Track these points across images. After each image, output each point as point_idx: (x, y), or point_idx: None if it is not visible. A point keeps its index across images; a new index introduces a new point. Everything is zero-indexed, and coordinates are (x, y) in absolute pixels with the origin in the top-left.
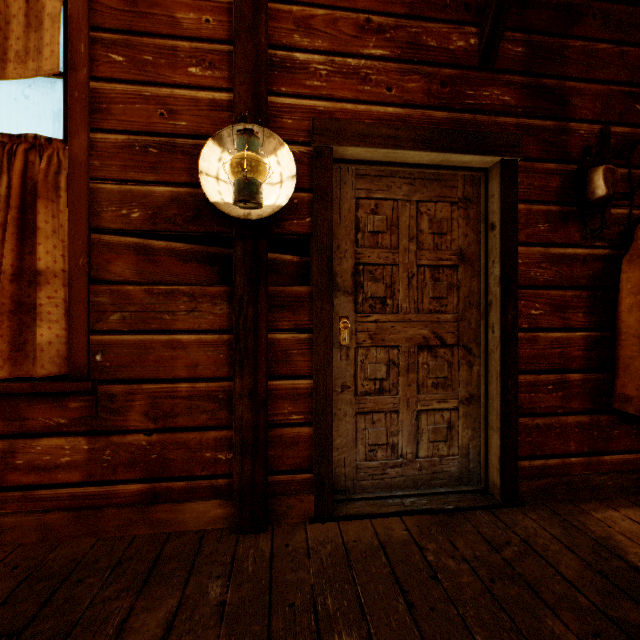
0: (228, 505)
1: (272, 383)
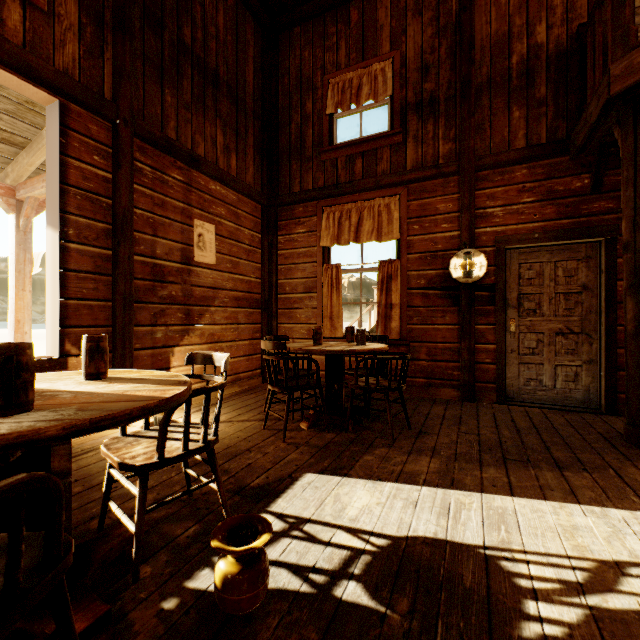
0: (458, 392)
1: (476, 346)
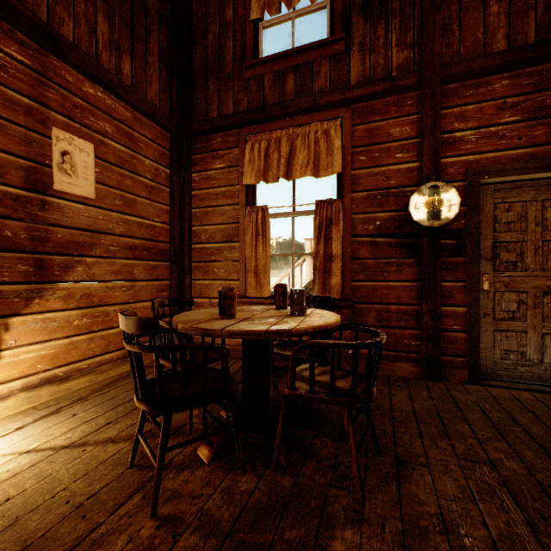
0: (417, 367)
1: (441, 308)
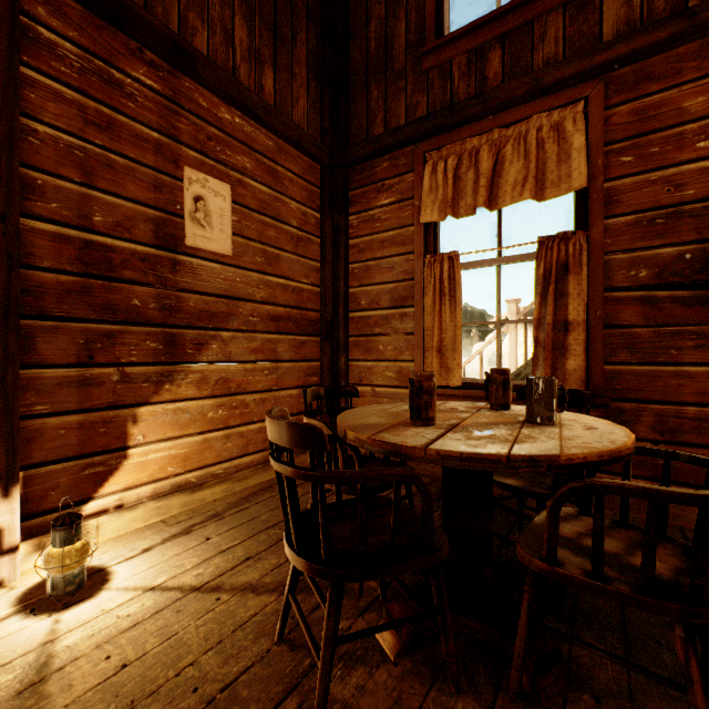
0: None
1: None
